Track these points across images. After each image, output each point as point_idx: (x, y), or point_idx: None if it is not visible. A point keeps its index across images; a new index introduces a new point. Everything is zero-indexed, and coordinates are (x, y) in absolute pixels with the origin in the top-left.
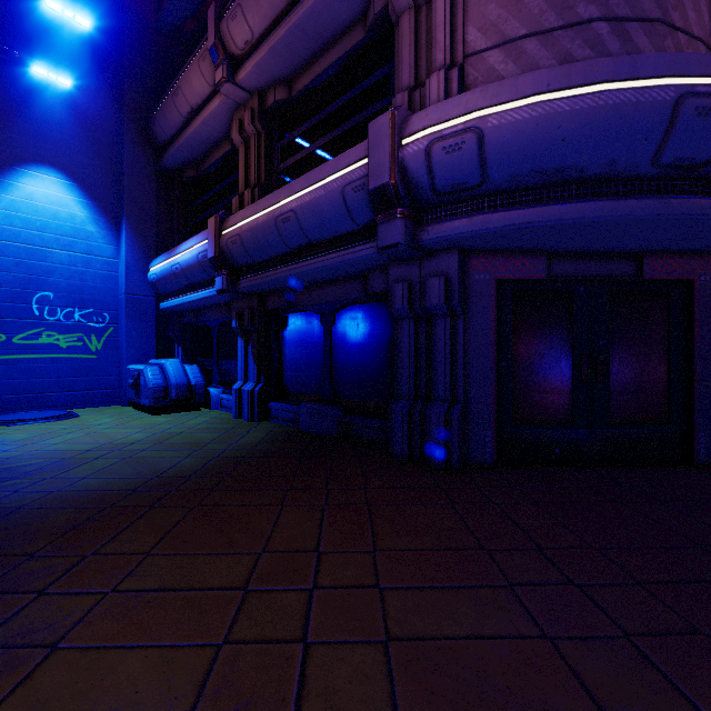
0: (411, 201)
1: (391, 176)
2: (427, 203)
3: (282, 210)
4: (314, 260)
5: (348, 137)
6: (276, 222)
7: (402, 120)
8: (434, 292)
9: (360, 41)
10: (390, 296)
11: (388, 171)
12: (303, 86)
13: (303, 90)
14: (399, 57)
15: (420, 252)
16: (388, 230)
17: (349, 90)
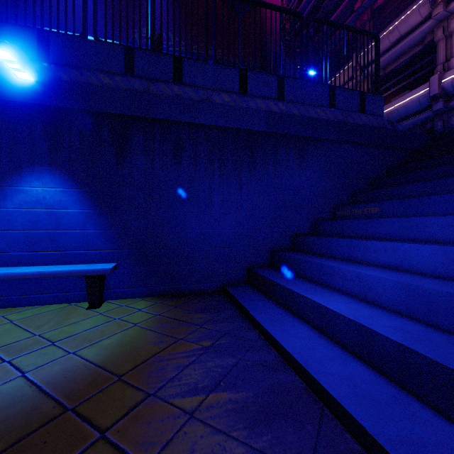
0: (445, 96)
1: (438, 91)
2: (451, 95)
3: (391, 110)
4: (403, 123)
5: (413, 81)
6: (387, 115)
7: (442, 75)
8: (453, 120)
9: (419, 50)
10: (435, 126)
11: (437, 90)
12: (391, 68)
13: (391, 70)
14: (438, 54)
15: (448, 110)
16: (436, 106)
17: (413, 66)
